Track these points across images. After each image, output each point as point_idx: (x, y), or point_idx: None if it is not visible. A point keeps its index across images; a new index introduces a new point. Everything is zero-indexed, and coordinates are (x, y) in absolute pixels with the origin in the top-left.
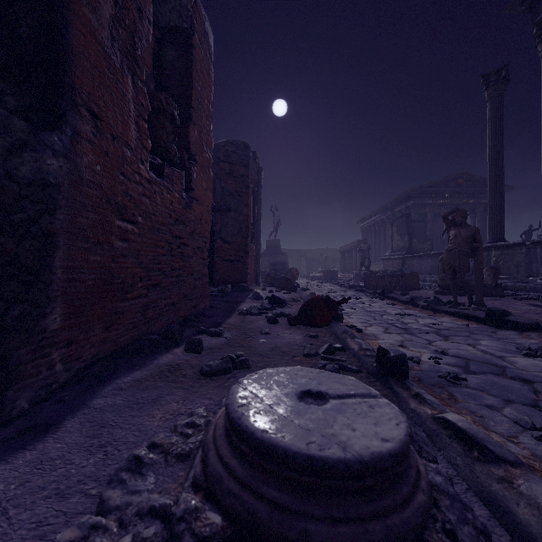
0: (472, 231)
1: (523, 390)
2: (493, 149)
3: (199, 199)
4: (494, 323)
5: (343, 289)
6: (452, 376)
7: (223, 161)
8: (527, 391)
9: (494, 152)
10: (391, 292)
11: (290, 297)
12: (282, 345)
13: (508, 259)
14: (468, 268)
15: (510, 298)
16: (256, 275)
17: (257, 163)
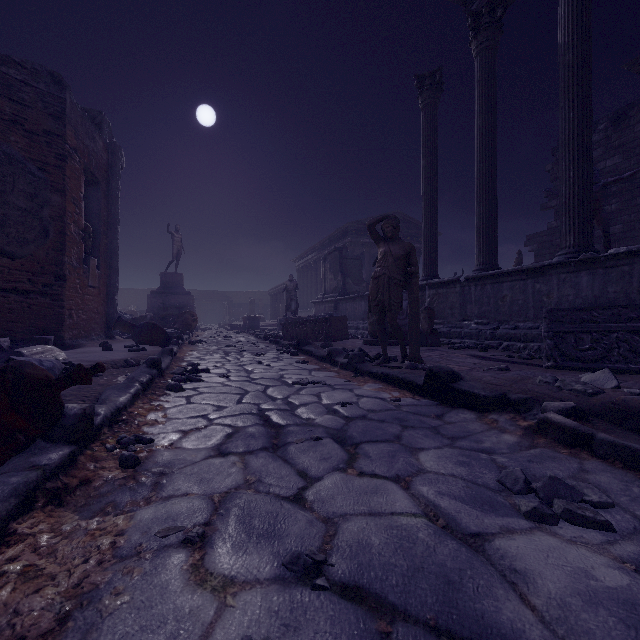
0: (407, 249)
1: None
2: (427, 167)
3: None
4: (437, 394)
5: (256, 340)
6: None
7: None
8: None
9: (429, 172)
10: (309, 344)
11: (122, 358)
12: None
13: (443, 300)
14: (401, 304)
15: (447, 347)
16: (106, 321)
17: (108, 135)
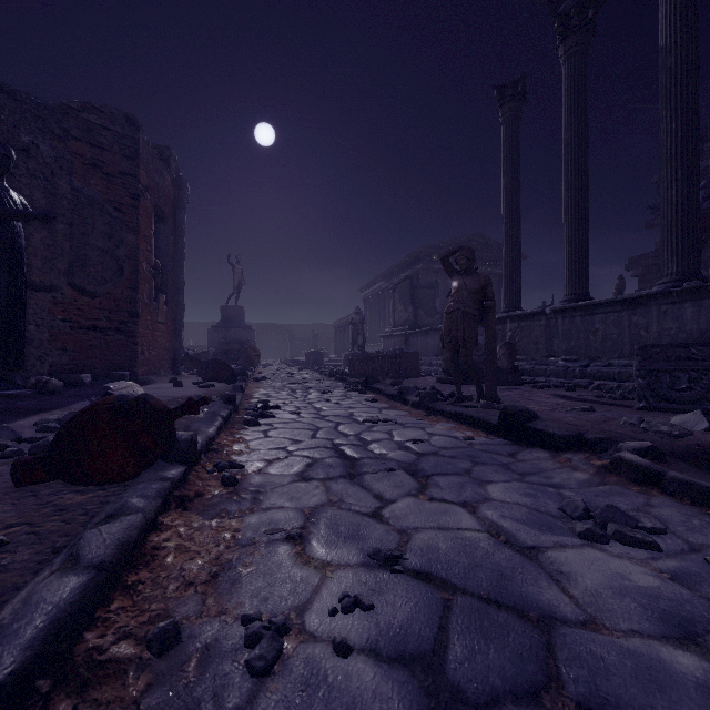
0: (482, 282)
1: None
2: (508, 187)
3: None
4: (512, 433)
5: (321, 377)
6: None
7: (79, 139)
8: None
9: (510, 192)
10: (378, 381)
11: (195, 395)
12: None
13: (526, 334)
14: (476, 340)
15: (529, 386)
16: (173, 357)
17: (175, 169)
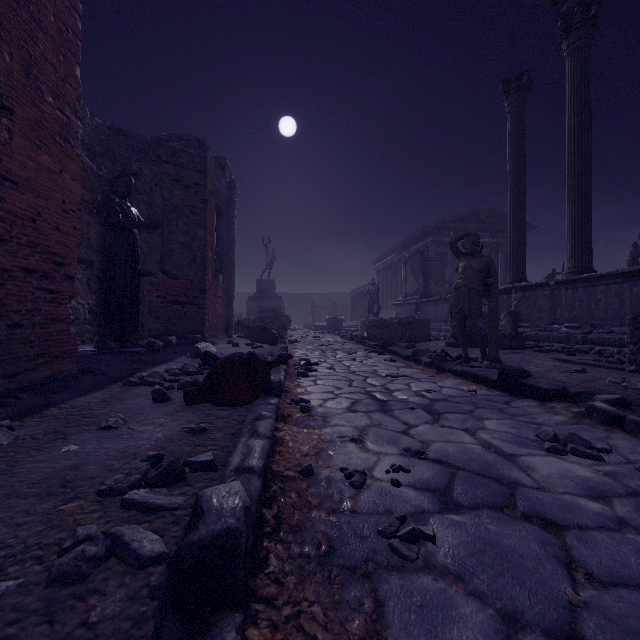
0: (486, 263)
1: (546, 566)
2: (514, 170)
3: (25, 182)
4: (508, 387)
5: (343, 341)
6: (404, 533)
7: (167, 162)
8: (552, 569)
9: (515, 174)
10: (394, 344)
11: None
12: (100, 457)
13: (530, 303)
14: (481, 311)
15: (531, 351)
16: (227, 323)
17: (228, 174)
